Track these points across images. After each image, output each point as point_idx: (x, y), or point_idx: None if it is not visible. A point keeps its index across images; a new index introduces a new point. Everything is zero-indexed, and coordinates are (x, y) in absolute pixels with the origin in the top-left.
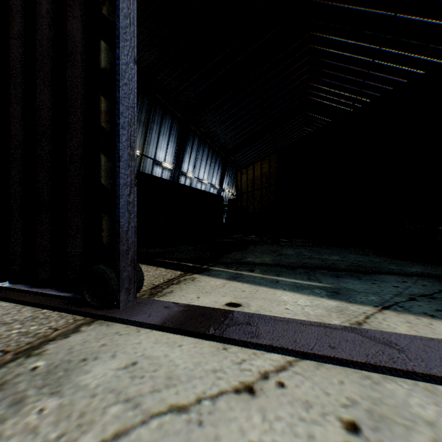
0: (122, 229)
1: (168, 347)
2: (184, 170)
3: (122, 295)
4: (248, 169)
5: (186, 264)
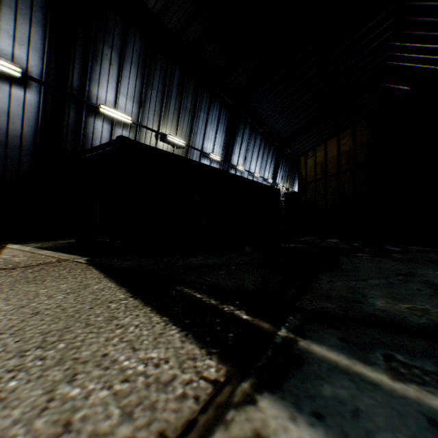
0: None
1: None
2: (234, 163)
3: None
4: (316, 150)
5: (233, 312)
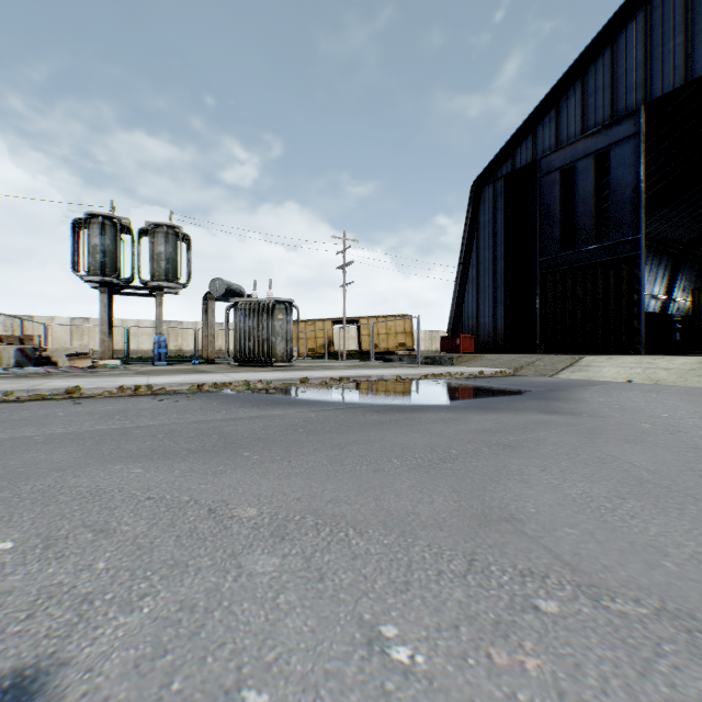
0: (641, 337)
1: (658, 356)
2: None
3: (641, 351)
4: None
5: None
